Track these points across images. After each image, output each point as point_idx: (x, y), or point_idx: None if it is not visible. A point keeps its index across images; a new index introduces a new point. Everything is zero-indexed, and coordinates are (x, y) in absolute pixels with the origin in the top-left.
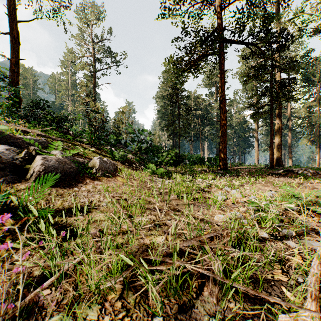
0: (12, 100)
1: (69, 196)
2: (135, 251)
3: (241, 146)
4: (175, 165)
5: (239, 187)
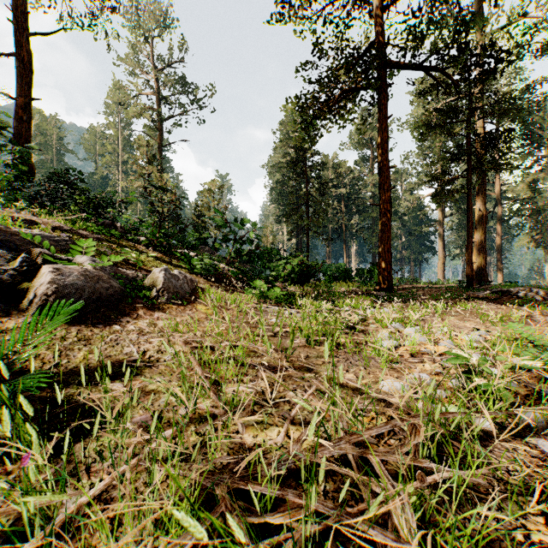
0: (14, 168)
1: (103, 342)
2: (222, 463)
3: (413, 250)
4: (302, 283)
5: (419, 323)
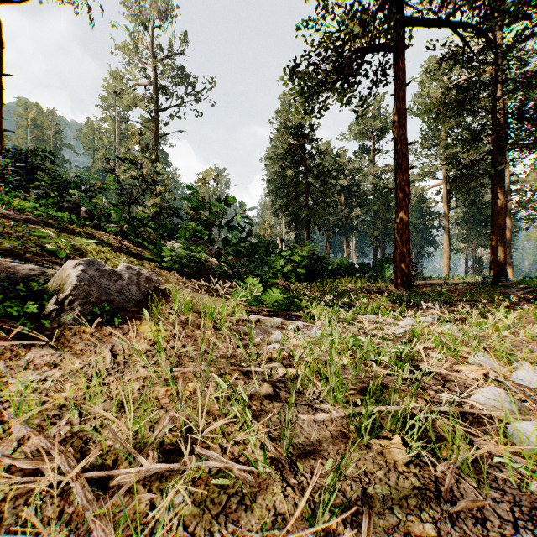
0: None
1: None
2: None
3: (415, 244)
4: (309, 281)
5: (532, 357)
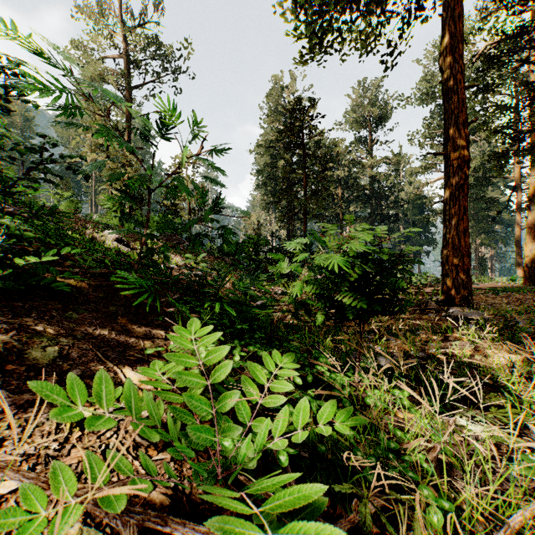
0: None
1: None
2: None
3: (413, 242)
4: None
5: None
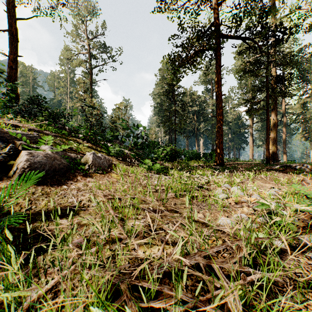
0: (7, 95)
1: (56, 195)
2: (125, 268)
3: (235, 142)
4: (172, 161)
5: (240, 184)
